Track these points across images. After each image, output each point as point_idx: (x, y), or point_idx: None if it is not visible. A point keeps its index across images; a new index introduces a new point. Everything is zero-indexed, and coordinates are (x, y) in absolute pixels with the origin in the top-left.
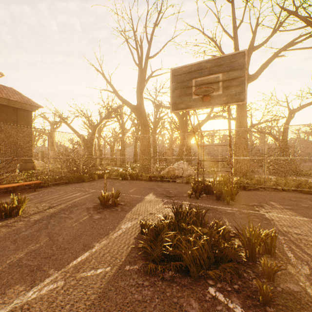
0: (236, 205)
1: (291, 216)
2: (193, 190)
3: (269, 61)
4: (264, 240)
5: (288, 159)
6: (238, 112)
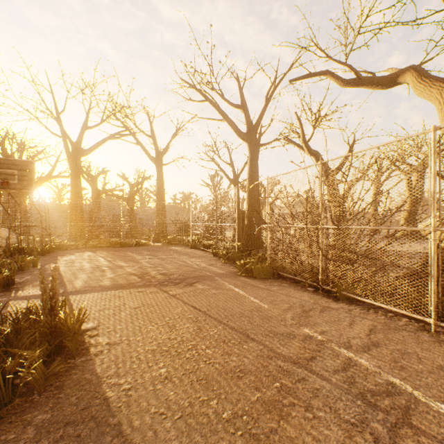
0: (43, 257)
1: (75, 257)
2: (4, 253)
3: (101, 143)
4: (33, 261)
5: (103, 224)
6: (72, 182)
